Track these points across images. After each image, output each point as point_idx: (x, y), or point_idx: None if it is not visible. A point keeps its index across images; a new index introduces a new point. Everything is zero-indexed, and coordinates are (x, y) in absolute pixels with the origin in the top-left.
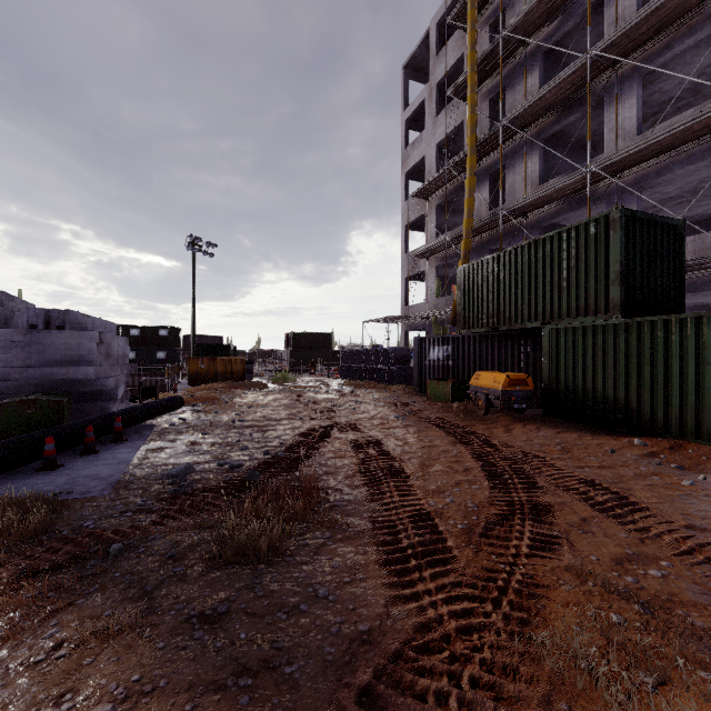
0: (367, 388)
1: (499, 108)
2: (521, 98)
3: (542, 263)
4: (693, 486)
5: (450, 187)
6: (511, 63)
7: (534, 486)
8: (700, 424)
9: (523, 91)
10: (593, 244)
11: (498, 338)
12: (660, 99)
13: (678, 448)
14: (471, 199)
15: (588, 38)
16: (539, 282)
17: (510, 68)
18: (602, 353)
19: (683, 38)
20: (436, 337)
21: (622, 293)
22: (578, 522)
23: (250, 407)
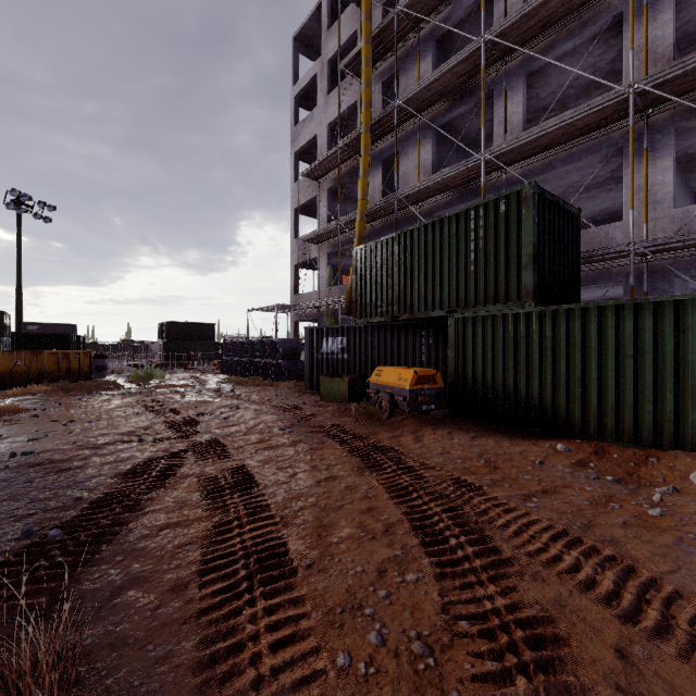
0: (250, 385)
1: (391, 95)
2: (414, 83)
3: (448, 245)
4: (664, 516)
5: (343, 170)
6: (404, 47)
7: (500, 559)
8: (620, 424)
9: (416, 77)
10: (504, 224)
11: (398, 328)
12: (536, 106)
13: (602, 452)
14: (366, 180)
15: (482, 21)
16: (444, 266)
17: (403, 51)
18: (514, 345)
19: (564, 40)
20: (329, 327)
21: (535, 279)
22: (619, 669)
23: (66, 423)
